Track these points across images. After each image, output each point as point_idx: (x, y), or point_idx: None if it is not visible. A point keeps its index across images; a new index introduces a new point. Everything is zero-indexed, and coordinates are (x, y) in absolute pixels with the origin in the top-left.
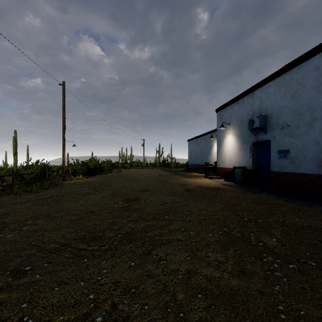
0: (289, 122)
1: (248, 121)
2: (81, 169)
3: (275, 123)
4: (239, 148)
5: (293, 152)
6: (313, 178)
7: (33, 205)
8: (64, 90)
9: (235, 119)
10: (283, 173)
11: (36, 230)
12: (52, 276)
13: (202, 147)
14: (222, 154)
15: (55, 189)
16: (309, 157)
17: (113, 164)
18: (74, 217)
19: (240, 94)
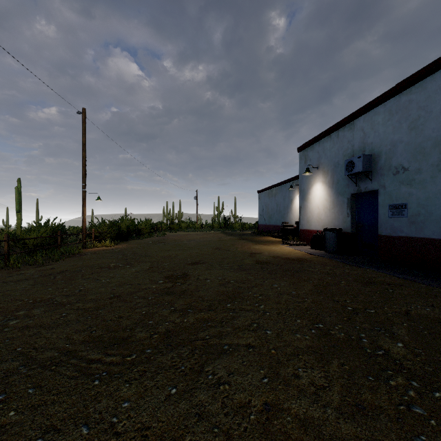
0: (406, 164)
1: (346, 163)
2: (109, 232)
3: (385, 166)
4: (332, 202)
5: (412, 208)
6: None
7: (33, 284)
8: (85, 121)
9: (326, 161)
10: (396, 238)
11: (28, 326)
12: (35, 416)
13: (277, 201)
14: (307, 211)
15: (69, 261)
16: (437, 214)
17: (154, 225)
18: (90, 305)
19: (333, 126)
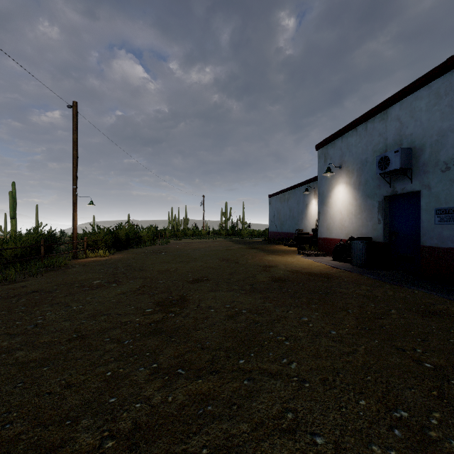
0: None
1: (378, 159)
2: (105, 240)
3: (430, 161)
4: (359, 206)
5: None
6: None
7: None
8: (75, 116)
9: (351, 159)
10: (446, 249)
11: None
12: None
13: (290, 206)
14: (326, 217)
15: (49, 276)
16: None
17: (158, 232)
18: (36, 354)
19: (360, 117)
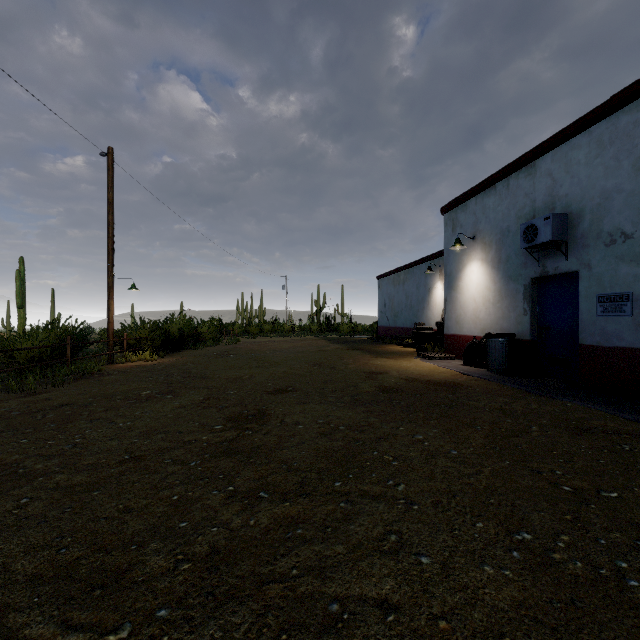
0: (628, 228)
1: (523, 228)
2: (151, 337)
3: (591, 232)
4: (498, 291)
5: (639, 300)
6: None
7: (1, 430)
8: (112, 167)
9: (488, 227)
10: (611, 349)
11: None
12: None
13: (408, 290)
14: (455, 306)
15: (80, 386)
16: None
17: (223, 327)
18: (81, 478)
19: (500, 171)
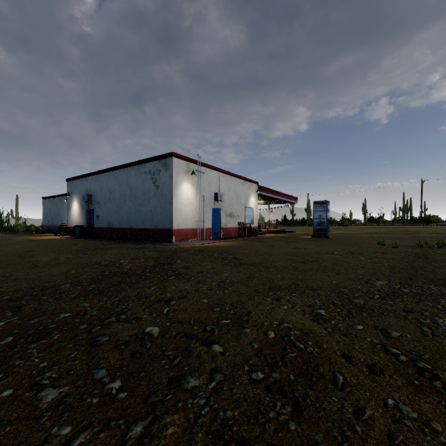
0: (100, 201)
1: (83, 196)
2: None
3: (95, 200)
4: (81, 212)
5: (101, 217)
6: (106, 229)
7: None
8: None
9: (79, 191)
10: (98, 228)
11: None
12: None
13: (59, 207)
14: (70, 216)
15: None
16: (105, 219)
17: None
18: None
19: (81, 175)
